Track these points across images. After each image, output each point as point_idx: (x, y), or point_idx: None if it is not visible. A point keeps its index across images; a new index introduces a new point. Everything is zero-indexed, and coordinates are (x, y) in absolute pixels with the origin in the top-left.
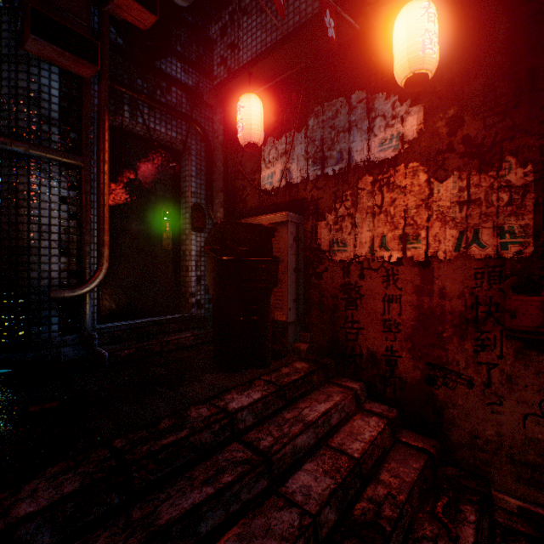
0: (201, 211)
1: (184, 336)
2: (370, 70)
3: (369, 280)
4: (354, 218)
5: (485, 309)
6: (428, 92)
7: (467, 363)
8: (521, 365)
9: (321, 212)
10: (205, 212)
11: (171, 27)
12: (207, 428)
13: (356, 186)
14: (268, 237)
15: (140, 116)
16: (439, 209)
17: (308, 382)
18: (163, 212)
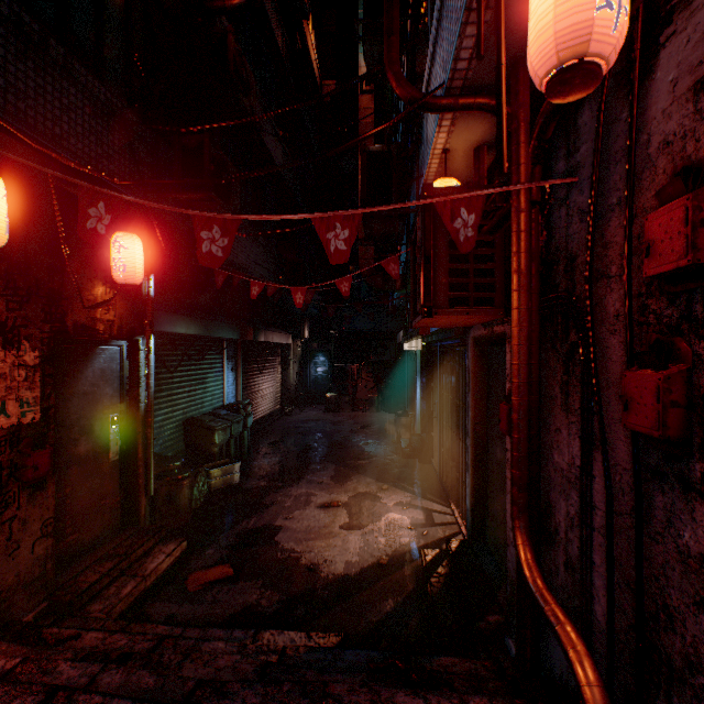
0: None
1: None
2: None
3: None
4: None
5: (10, 471)
6: None
7: None
8: (33, 506)
9: None
10: None
11: None
12: None
13: None
14: None
15: None
16: None
17: None
18: None
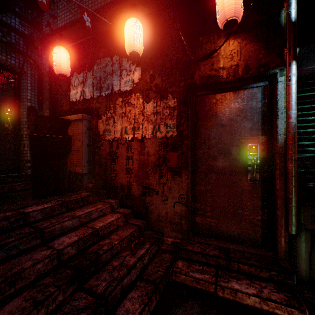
0: (34, 111)
1: (17, 184)
2: (121, 46)
3: (121, 149)
4: (115, 118)
5: (162, 160)
6: (143, 61)
7: (156, 184)
8: (173, 182)
9: (100, 115)
10: (38, 112)
11: None
12: (6, 220)
13: (115, 103)
14: (65, 125)
15: None
16: (147, 115)
17: (85, 200)
18: (5, 109)
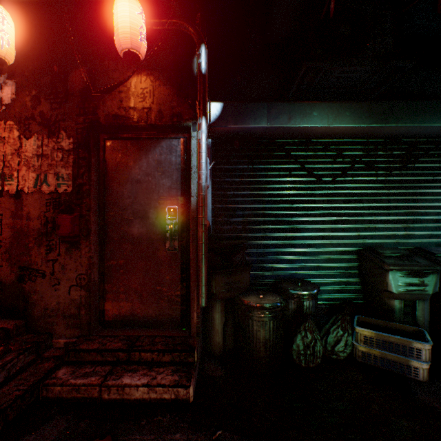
0: None
1: None
2: None
3: None
4: None
5: (53, 226)
6: (21, 73)
7: (43, 262)
8: (69, 258)
9: None
10: None
11: None
12: None
13: None
14: None
15: None
16: (27, 158)
17: None
18: None
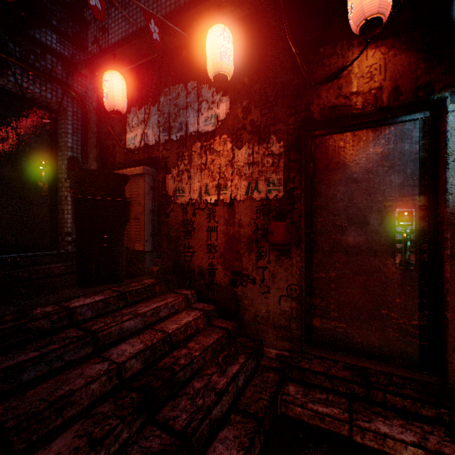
0: (77, 163)
1: (55, 266)
2: (199, 67)
3: (199, 216)
4: (190, 172)
5: (262, 233)
6: (233, 88)
7: (252, 268)
8: (278, 266)
9: (169, 167)
10: (82, 164)
11: (46, 3)
12: (46, 318)
13: (191, 149)
14: (121, 183)
15: (12, 75)
16: (238, 167)
17: (150, 290)
18: (39, 161)
